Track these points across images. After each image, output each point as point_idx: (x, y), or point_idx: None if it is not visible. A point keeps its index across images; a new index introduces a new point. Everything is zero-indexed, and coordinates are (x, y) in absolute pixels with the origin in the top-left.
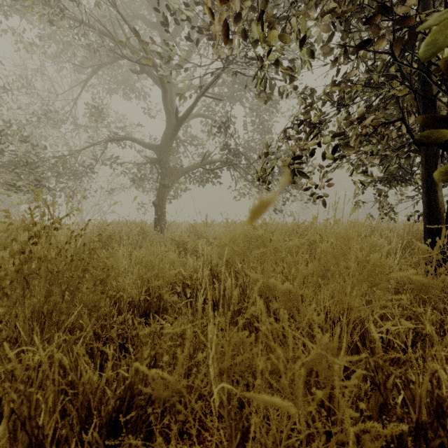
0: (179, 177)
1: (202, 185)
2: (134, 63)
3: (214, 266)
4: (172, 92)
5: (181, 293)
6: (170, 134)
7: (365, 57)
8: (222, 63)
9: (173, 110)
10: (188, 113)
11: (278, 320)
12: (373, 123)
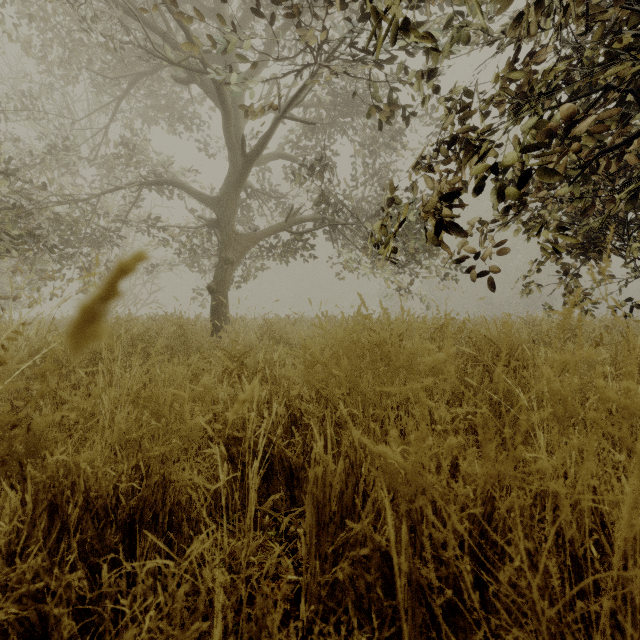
0: (249, 247)
1: (286, 261)
2: (177, 67)
3: (294, 398)
4: (238, 117)
5: (224, 459)
6: (235, 180)
7: (582, 1)
8: (314, 56)
9: (240, 144)
10: (262, 145)
11: (440, 569)
12: (596, 127)
